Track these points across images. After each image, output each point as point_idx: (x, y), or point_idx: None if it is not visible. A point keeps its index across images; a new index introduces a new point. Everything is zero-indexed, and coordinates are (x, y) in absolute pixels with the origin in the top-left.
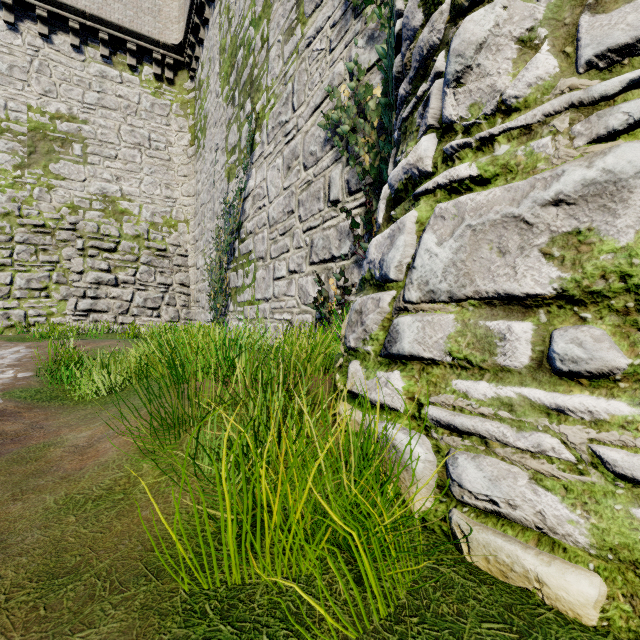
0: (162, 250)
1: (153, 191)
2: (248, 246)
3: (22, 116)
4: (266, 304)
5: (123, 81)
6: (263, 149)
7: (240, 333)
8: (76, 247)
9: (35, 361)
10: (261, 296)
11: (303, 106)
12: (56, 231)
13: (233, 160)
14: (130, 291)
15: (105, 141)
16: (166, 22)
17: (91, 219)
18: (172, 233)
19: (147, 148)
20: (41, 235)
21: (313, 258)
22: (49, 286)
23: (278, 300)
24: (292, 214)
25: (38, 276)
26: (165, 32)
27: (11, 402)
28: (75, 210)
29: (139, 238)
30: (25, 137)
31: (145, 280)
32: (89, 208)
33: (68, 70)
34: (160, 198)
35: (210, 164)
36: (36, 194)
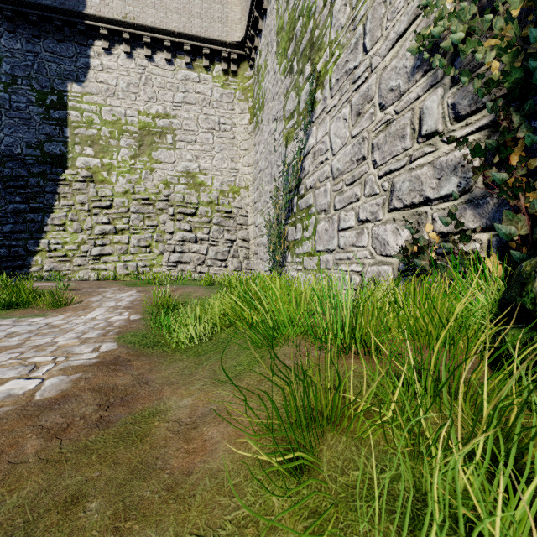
0: (228, 212)
1: (221, 165)
2: (308, 201)
3: (135, 119)
4: (329, 255)
5: (200, 80)
6: (325, 104)
7: (342, 290)
8: (169, 213)
9: (142, 304)
10: (323, 247)
11: (379, 42)
12: (156, 202)
13: (291, 124)
14: (205, 246)
15: (188, 130)
16: (231, 25)
17: (178, 191)
18: (236, 198)
19: (217, 131)
20: (146, 206)
21: (394, 204)
22: (151, 244)
23: (344, 251)
24: (363, 161)
25: (145, 237)
26: (231, 33)
27: (123, 348)
28: (168, 185)
29: (211, 204)
30: (137, 134)
31: (216, 237)
32: (177, 183)
33: (163, 79)
34: (227, 170)
35: (268, 134)
36: (143, 176)
